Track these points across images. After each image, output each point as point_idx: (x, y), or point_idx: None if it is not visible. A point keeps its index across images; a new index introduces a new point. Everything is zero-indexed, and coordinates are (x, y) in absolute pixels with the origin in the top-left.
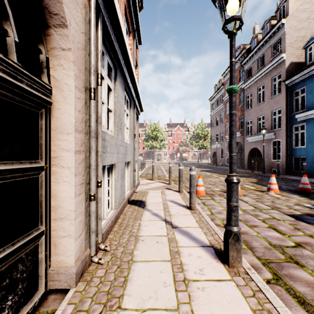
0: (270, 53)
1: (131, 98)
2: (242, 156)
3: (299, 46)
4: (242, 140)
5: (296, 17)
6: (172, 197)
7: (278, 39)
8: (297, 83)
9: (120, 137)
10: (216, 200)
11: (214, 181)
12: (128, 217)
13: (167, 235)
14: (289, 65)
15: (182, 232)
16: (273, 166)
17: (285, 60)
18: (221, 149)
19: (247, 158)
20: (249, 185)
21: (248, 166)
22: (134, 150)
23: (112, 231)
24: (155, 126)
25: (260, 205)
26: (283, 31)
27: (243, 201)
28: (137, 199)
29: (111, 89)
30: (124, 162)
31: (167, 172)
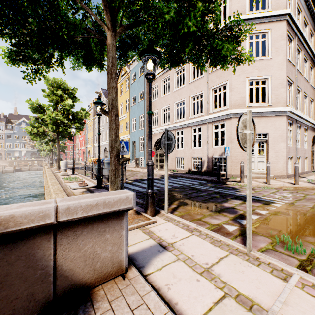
0: None
1: None
2: None
3: None
4: None
5: None
6: None
7: None
8: None
9: None
10: None
11: None
12: None
13: None
14: None
15: None
16: None
17: None
18: None
19: None
20: None
21: None
22: None
23: None
24: None
25: None
26: None
27: None
28: None
29: None
30: None
31: None
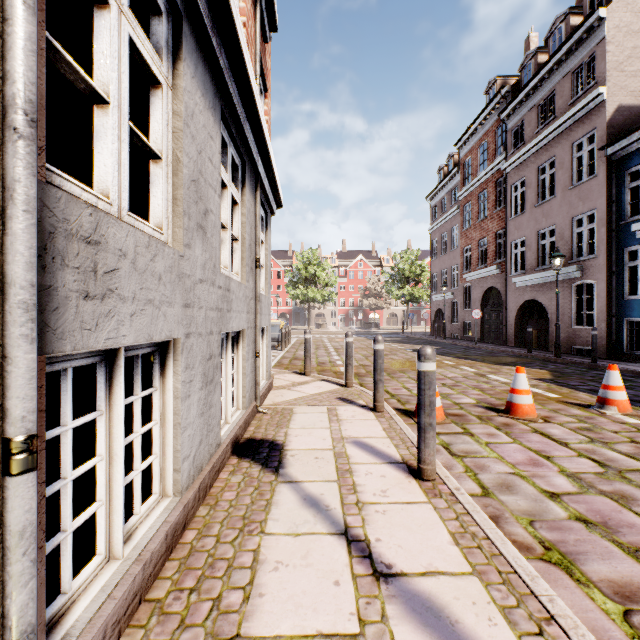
0: (569, 87)
1: (246, 158)
2: (502, 319)
3: (637, 69)
4: (502, 282)
5: (630, 4)
6: (360, 430)
7: (588, 55)
8: (635, 151)
9: (200, 255)
10: (478, 436)
11: (453, 377)
12: (224, 515)
13: (361, 634)
14: (615, 111)
15: (416, 608)
16: (576, 340)
17: (607, 101)
18: (453, 303)
19: (514, 323)
20: (542, 388)
21: (516, 339)
22: (257, 302)
23: (143, 604)
24: (313, 255)
25: (610, 456)
26: (601, 36)
27: (553, 439)
28: (262, 436)
29: (157, 79)
30: (218, 334)
31: (338, 354)
